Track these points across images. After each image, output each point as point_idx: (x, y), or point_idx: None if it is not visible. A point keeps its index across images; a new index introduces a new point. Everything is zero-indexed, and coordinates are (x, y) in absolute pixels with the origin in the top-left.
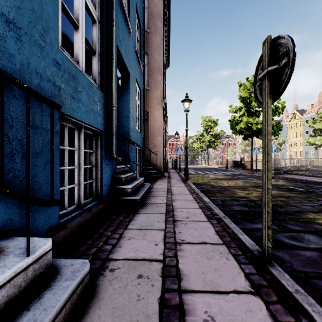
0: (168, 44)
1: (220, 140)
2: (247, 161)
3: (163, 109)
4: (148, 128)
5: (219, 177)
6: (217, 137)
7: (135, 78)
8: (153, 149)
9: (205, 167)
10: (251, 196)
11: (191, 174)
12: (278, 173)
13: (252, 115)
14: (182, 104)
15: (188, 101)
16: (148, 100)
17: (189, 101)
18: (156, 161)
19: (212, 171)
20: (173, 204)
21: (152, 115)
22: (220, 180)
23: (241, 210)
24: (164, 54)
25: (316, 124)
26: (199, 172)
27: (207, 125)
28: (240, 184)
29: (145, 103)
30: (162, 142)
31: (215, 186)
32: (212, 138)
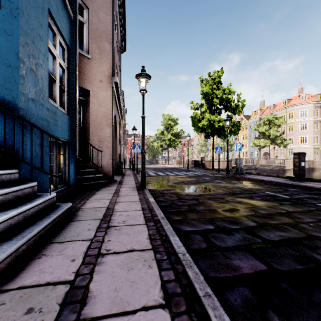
0: (124, 19)
1: (180, 139)
2: (207, 161)
3: (112, 91)
4: (89, 114)
5: (183, 180)
6: (177, 136)
7: (47, 8)
8: (98, 143)
9: (165, 167)
10: (241, 218)
11: (150, 177)
12: (241, 173)
13: (214, 113)
14: (137, 81)
15: (145, 76)
16: (89, 73)
17: (146, 76)
18: (102, 160)
19: (174, 171)
20: (93, 281)
21: (96, 97)
22: (185, 184)
23: (255, 272)
24: (119, 30)
25: (261, 128)
26: (160, 174)
27: (168, 123)
28: (212, 191)
29: (84, 76)
30: (112, 135)
31: (182, 196)
32: (172, 137)
